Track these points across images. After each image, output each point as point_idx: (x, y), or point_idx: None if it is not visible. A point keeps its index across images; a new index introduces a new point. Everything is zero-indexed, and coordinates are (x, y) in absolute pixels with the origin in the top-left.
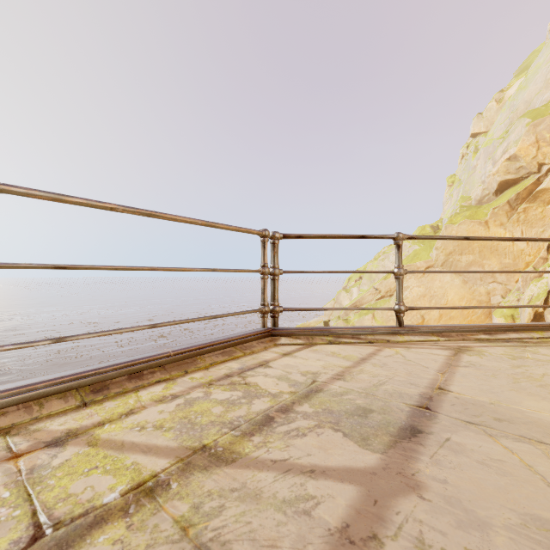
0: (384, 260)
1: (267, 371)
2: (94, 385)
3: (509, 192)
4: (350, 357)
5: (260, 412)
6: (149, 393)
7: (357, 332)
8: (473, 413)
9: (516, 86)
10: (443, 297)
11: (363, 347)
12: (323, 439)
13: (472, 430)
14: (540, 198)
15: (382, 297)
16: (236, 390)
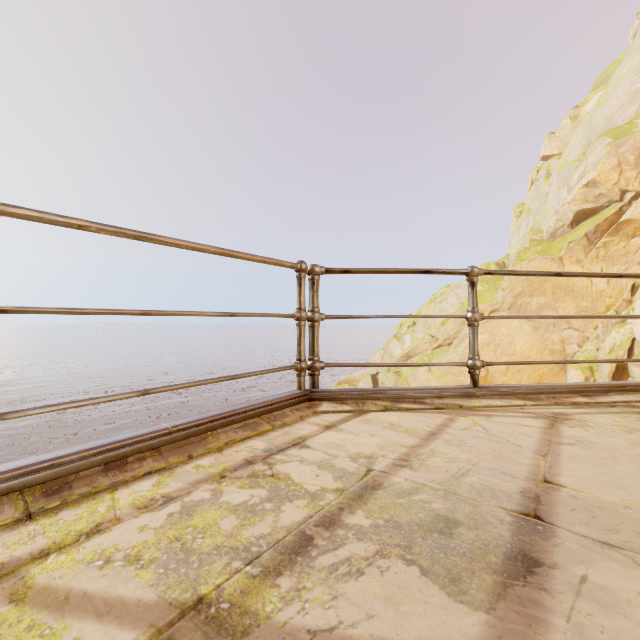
0: (442, 303)
1: (304, 454)
2: (50, 483)
3: (586, 223)
4: (414, 430)
5: (292, 528)
6: (132, 493)
7: (421, 394)
8: (606, 526)
9: (594, 101)
10: (510, 346)
11: (429, 415)
12: (390, 581)
13: (615, 560)
14: (622, 231)
15: (440, 346)
16: (259, 487)
